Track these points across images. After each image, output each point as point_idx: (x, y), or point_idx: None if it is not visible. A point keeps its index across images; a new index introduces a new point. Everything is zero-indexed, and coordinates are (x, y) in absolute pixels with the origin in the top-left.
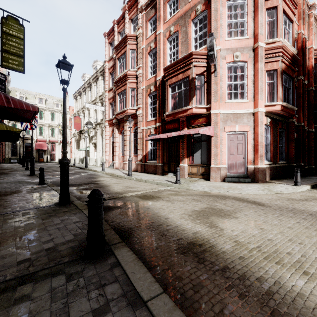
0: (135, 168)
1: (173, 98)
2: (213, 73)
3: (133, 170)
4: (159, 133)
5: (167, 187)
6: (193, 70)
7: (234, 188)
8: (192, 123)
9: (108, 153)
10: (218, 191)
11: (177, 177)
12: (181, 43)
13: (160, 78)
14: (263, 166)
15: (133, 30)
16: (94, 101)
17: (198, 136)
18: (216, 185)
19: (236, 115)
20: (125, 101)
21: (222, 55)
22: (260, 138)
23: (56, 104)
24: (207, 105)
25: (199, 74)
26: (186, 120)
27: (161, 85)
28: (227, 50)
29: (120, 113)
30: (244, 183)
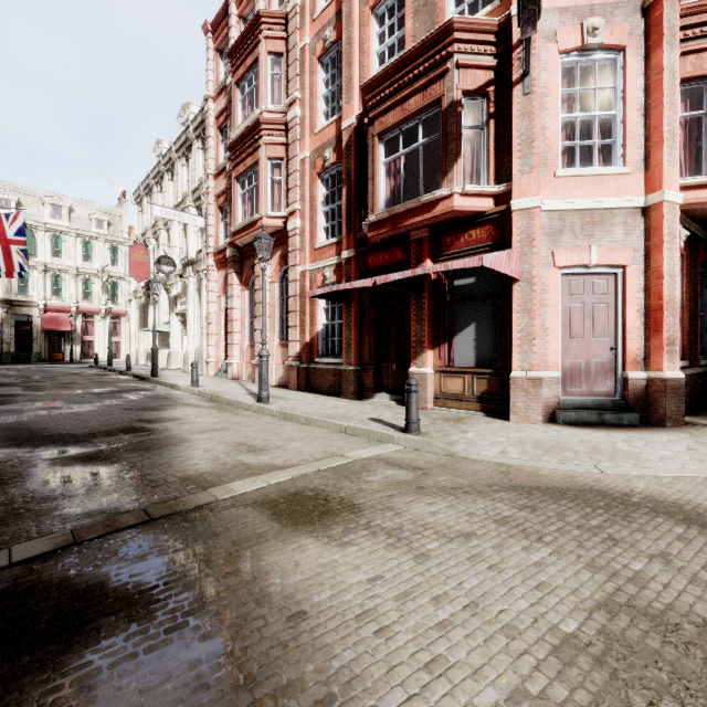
0: (283, 379)
1: (389, 175)
2: (519, 82)
3: (279, 383)
4: (348, 279)
5: (379, 449)
6: (456, 77)
7: (611, 452)
8: (450, 244)
9: (215, 338)
10: (565, 468)
11: (409, 410)
12: (412, 14)
13: (351, 121)
14: (678, 373)
15: (278, 7)
16: (182, 205)
17: (466, 284)
18: (540, 439)
19: (590, 214)
20: (256, 197)
21: (547, 29)
22: (669, 287)
23: (97, 220)
24: (497, 187)
25: (472, 90)
26: (430, 236)
27: (354, 143)
28: (562, 12)
29: (243, 228)
30: (623, 429)
